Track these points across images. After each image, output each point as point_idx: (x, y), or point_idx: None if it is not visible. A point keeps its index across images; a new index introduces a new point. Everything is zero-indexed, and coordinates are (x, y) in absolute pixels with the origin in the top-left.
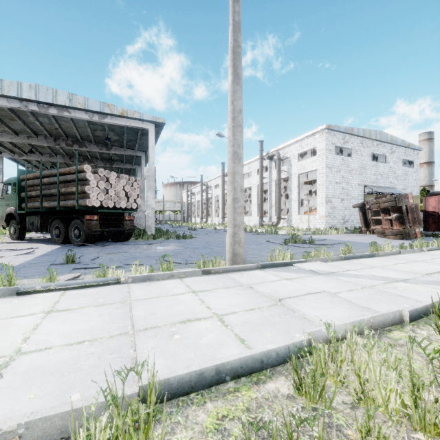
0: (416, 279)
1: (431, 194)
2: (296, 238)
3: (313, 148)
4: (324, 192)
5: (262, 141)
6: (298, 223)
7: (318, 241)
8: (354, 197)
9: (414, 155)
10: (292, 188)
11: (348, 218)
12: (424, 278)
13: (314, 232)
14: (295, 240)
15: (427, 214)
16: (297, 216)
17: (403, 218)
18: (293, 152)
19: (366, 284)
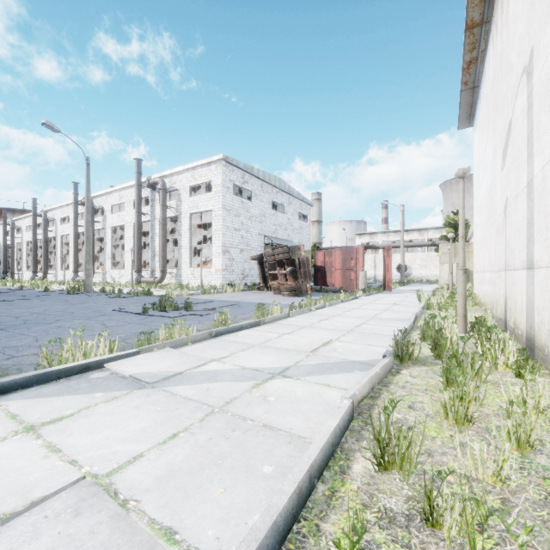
0: (298, 365)
1: (320, 249)
2: (166, 303)
3: (209, 181)
4: (221, 239)
5: (140, 159)
6: (190, 279)
7: (202, 304)
8: (254, 248)
9: (307, 209)
10: (182, 232)
11: (248, 272)
12: (308, 361)
13: (204, 291)
14: (164, 305)
15: (317, 268)
16: (189, 269)
17: (296, 273)
18: (184, 183)
19: (217, 402)
